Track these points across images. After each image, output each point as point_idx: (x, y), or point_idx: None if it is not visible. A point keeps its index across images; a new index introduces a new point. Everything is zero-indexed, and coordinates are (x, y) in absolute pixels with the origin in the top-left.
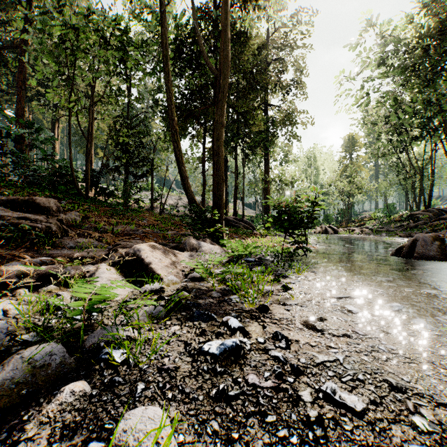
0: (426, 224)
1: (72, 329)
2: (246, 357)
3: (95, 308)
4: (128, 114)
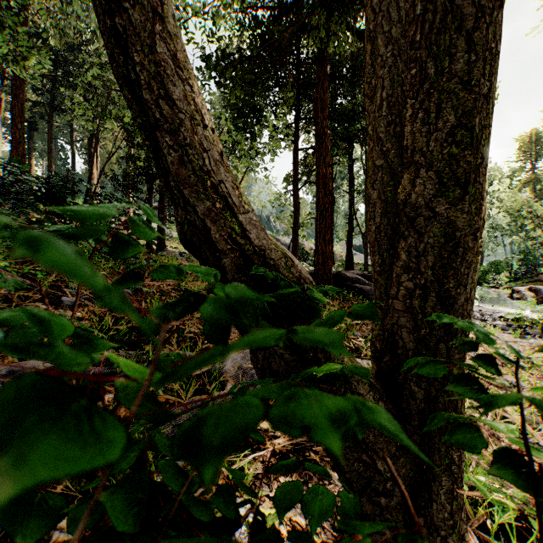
0: None
1: None
2: None
3: None
4: None
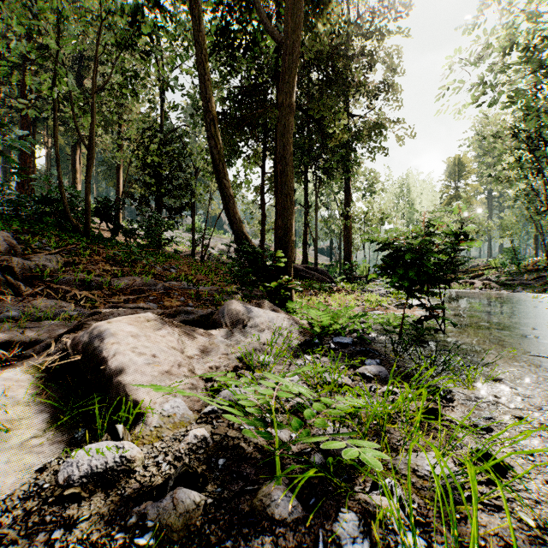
0: None
1: None
2: None
3: None
4: (161, 127)
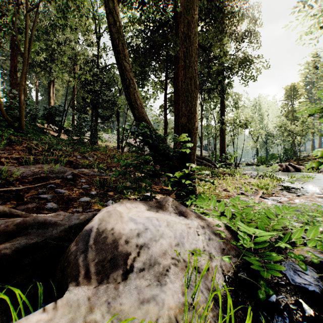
0: None
1: None
2: None
3: None
4: (97, 63)
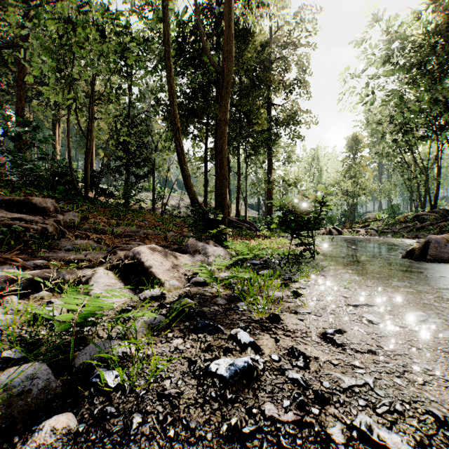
0: (432, 225)
1: (62, 344)
2: (259, 379)
3: (86, 321)
4: (129, 113)
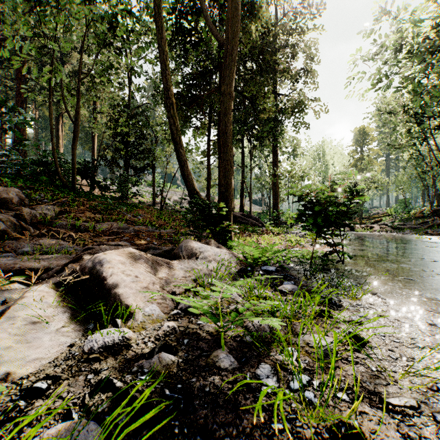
0: None
1: None
2: None
3: None
4: (128, 104)
